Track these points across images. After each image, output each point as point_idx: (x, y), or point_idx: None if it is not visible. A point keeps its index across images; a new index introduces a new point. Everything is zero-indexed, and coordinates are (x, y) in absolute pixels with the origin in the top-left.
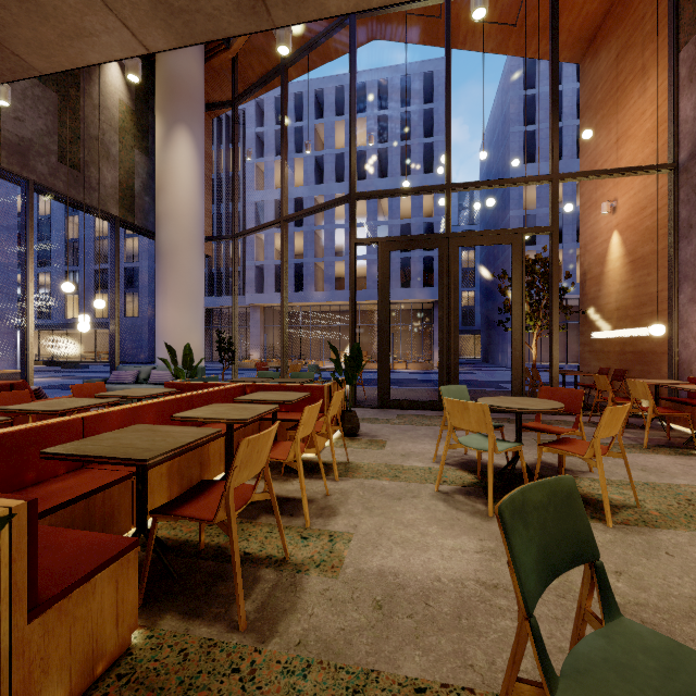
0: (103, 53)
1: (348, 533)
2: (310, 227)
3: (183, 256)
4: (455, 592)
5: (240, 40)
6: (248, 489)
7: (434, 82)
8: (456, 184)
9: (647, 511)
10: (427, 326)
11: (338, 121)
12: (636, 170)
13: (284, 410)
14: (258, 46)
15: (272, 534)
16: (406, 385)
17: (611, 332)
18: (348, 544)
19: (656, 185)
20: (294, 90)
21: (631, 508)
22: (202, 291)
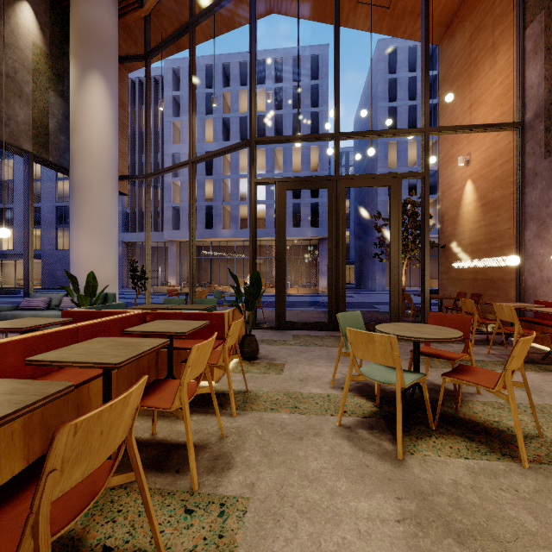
0: None
1: (243, 498)
2: (219, 176)
3: (96, 191)
4: None
5: (152, 0)
6: (102, 472)
7: (319, 63)
8: (343, 133)
9: (551, 442)
10: (314, 259)
11: (242, 90)
12: (492, 126)
13: (184, 337)
14: (169, 8)
15: None
16: (298, 307)
17: (465, 263)
18: (243, 518)
19: (505, 141)
20: (205, 62)
21: (534, 438)
22: (116, 225)
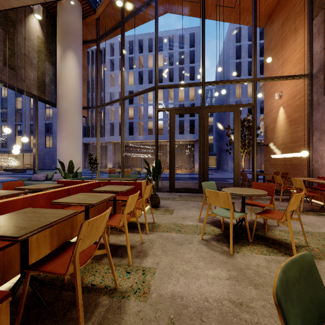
0: (19, 1)
1: (153, 268)
2: (136, 105)
3: (71, 116)
4: (217, 309)
5: (101, 9)
6: (92, 248)
7: (195, 37)
8: (207, 82)
9: (312, 249)
10: (191, 152)
11: (150, 54)
12: (293, 76)
13: (120, 195)
14: (109, 13)
15: (109, 270)
16: (182, 180)
17: (279, 155)
18: (153, 276)
19: (301, 84)
20: (128, 39)
21: (304, 247)
22: (81, 134)
